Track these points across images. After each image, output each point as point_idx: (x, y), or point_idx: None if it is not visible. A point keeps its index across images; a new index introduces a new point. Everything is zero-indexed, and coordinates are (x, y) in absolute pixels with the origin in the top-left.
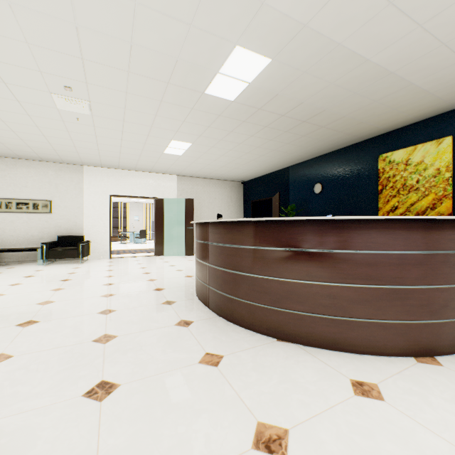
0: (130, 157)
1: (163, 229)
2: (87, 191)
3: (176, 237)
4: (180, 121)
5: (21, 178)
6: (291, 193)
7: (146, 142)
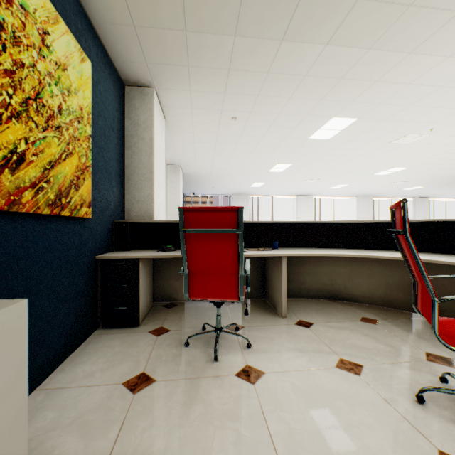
0: None
1: None
2: None
3: None
4: None
5: None
6: None
7: None
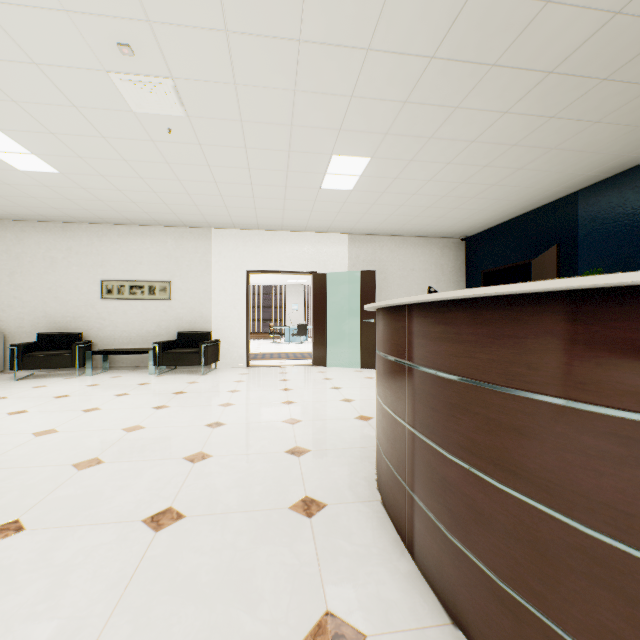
0: (270, 205)
1: (325, 323)
2: (215, 266)
3: (346, 335)
4: (345, 97)
5: (135, 251)
6: (583, 247)
7: (289, 168)
